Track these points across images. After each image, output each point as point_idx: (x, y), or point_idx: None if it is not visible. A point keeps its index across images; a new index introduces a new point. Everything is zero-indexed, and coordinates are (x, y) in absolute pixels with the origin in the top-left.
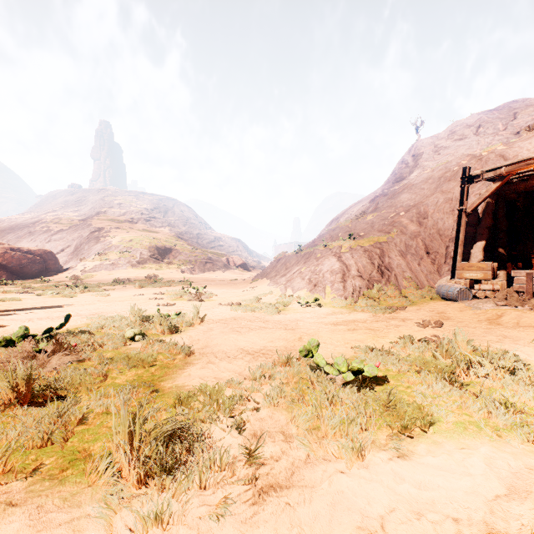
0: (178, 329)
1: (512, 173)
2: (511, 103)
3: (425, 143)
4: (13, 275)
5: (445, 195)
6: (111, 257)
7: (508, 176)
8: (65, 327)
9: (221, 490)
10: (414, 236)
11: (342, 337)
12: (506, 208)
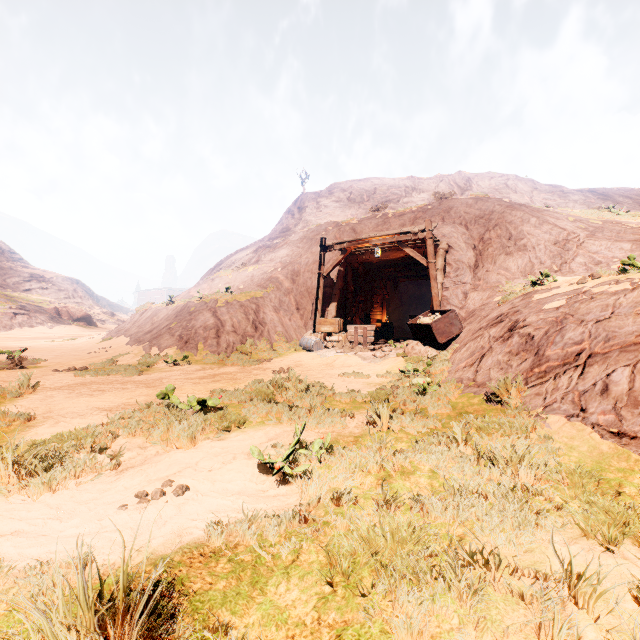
0: None
1: (351, 249)
2: (373, 179)
3: (309, 198)
4: None
5: (314, 257)
6: None
7: (349, 250)
8: None
9: (91, 476)
10: (288, 293)
11: (205, 387)
12: (354, 273)
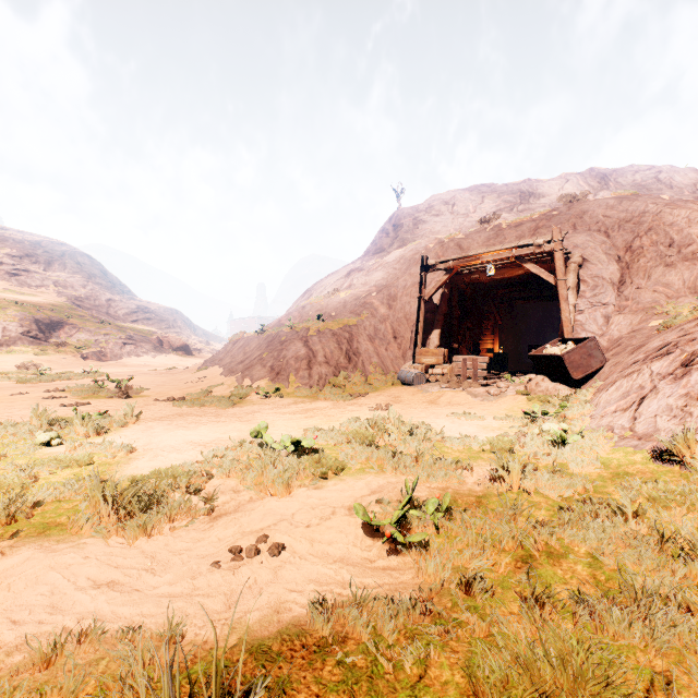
0: (106, 430)
1: (458, 268)
2: (480, 186)
3: (405, 214)
4: None
5: (413, 279)
6: None
7: (455, 269)
8: None
9: (186, 521)
10: (383, 320)
11: (297, 424)
12: (460, 296)
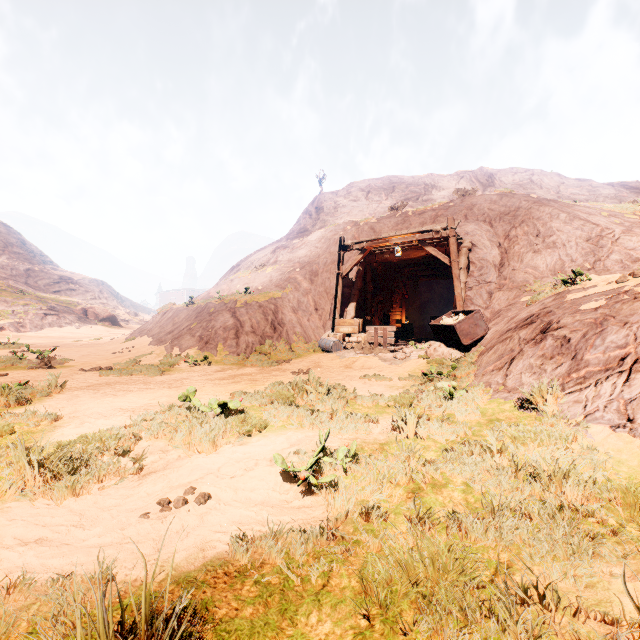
0: (28, 400)
1: (371, 248)
2: (391, 177)
3: (326, 198)
4: None
5: (333, 257)
6: None
7: (368, 250)
8: None
9: (114, 480)
10: (306, 293)
11: (225, 388)
12: (373, 273)
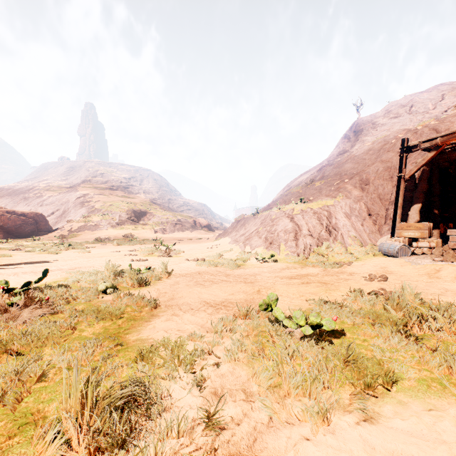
0: (147, 282)
1: (447, 143)
2: (439, 86)
3: (364, 121)
4: (9, 235)
5: (385, 164)
6: (94, 219)
7: (443, 146)
8: (45, 280)
9: None
10: (357, 200)
11: (297, 290)
12: (439, 175)
